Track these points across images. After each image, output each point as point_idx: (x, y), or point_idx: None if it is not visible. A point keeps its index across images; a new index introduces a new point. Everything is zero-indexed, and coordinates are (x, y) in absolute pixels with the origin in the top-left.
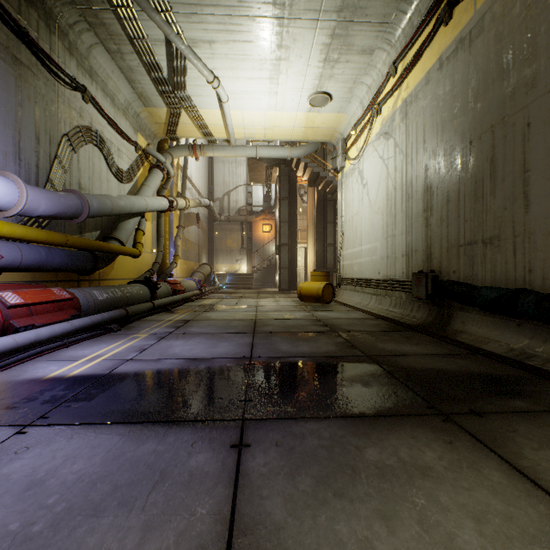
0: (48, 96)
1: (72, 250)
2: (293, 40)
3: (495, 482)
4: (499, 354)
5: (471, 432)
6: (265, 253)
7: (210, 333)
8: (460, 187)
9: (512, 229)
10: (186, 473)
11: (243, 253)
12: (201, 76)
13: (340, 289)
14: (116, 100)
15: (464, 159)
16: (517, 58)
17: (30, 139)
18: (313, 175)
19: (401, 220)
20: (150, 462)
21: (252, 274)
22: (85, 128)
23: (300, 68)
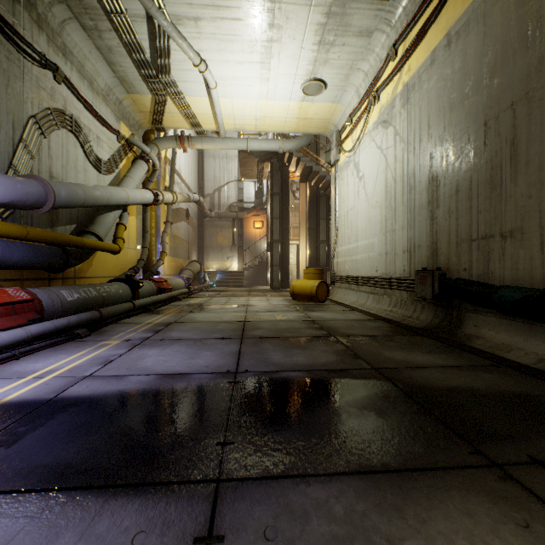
0: (11, 72)
1: (38, 245)
2: (286, 19)
3: None
4: (528, 365)
5: None
6: (256, 250)
7: (192, 338)
8: (472, 175)
9: (539, 219)
10: None
11: (234, 250)
12: (187, 58)
13: (334, 287)
14: (95, 84)
15: (477, 143)
16: None
17: None
18: (305, 170)
19: (402, 213)
20: None
21: (243, 272)
22: (57, 111)
23: (293, 51)
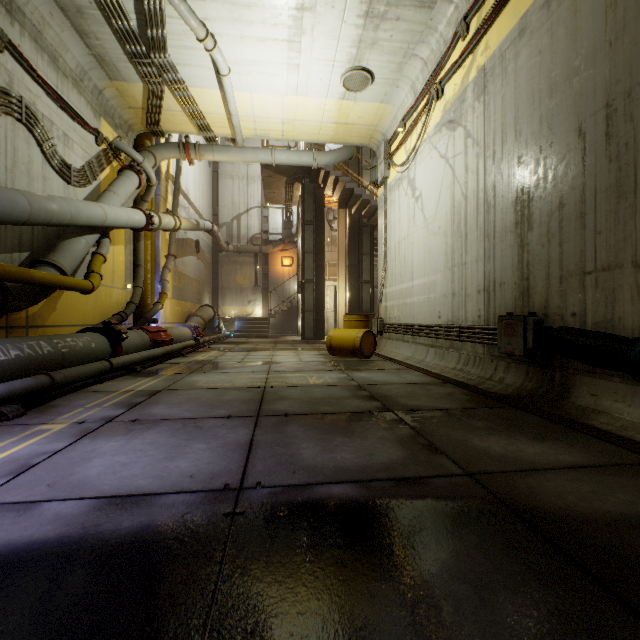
0: None
1: None
2: None
3: None
4: None
5: None
6: (284, 292)
7: (181, 417)
8: (586, 181)
9: None
10: None
11: (257, 292)
12: (188, 30)
13: (382, 338)
14: (60, 62)
15: (595, 135)
16: None
17: None
18: (345, 193)
19: (476, 241)
20: None
21: (268, 319)
22: None
23: (331, 26)
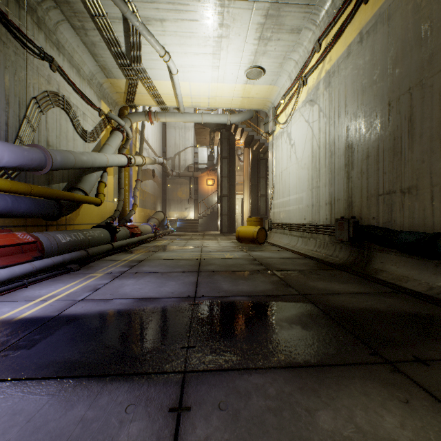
0: (17, 63)
1: (38, 199)
2: (233, 20)
3: None
4: (421, 292)
5: (424, 387)
6: (209, 202)
7: (159, 272)
8: (379, 144)
9: (430, 179)
10: None
11: (191, 202)
12: (154, 51)
13: (271, 232)
14: (81, 71)
15: (383, 119)
16: (435, 26)
17: None
18: (248, 138)
19: (325, 174)
20: (74, 437)
21: (198, 220)
22: (52, 93)
23: (238, 45)
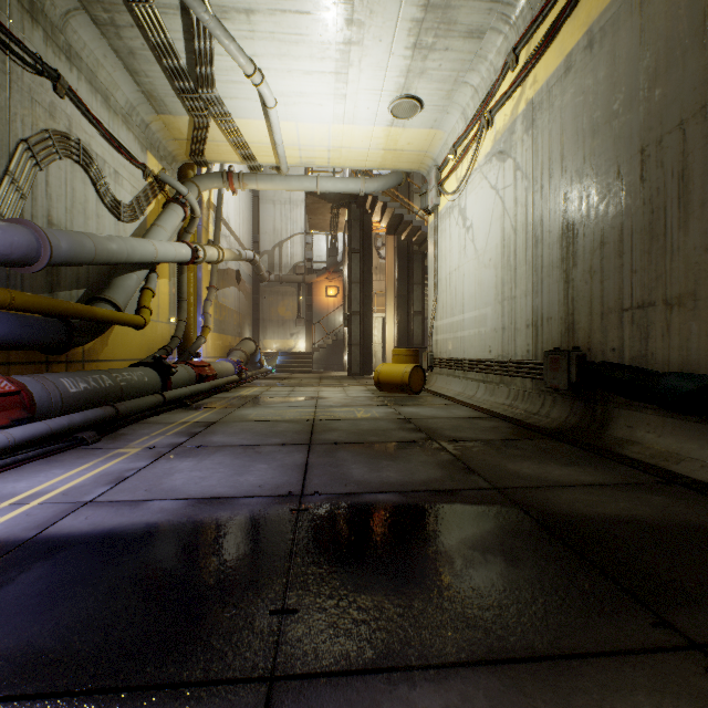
0: None
1: (29, 316)
2: (369, 13)
3: None
4: None
5: None
6: (329, 324)
7: (241, 444)
8: (623, 221)
9: None
10: None
11: (300, 324)
12: (236, 66)
13: (433, 373)
14: (112, 101)
15: (631, 177)
16: None
17: None
18: (394, 219)
19: (525, 275)
20: None
21: (312, 353)
22: (58, 134)
23: (379, 57)
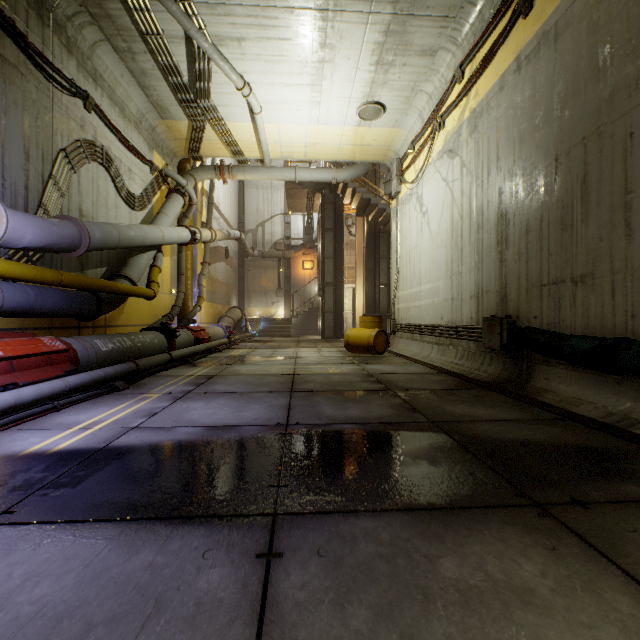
0: (40, 102)
1: (70, 290)
2: (339, 38)
3: (625, 614)
4: (596, 419)
5: (578, 533)
6: (305, 294)
7: (237, 391)
8: (543, 214)
9: (610, 264)
10: (191, 602)
11: (280, 294)
12: (229, 81)
13: (395, 337)
14: (126, 111)
15: (548, 179)
16: (617, 53)
17: (17, 154)
18: (362, 203)
19: (469, 254)
20: (143, 583)
21: (290, 319)
22: (87, 143)
23: (347, 72)
